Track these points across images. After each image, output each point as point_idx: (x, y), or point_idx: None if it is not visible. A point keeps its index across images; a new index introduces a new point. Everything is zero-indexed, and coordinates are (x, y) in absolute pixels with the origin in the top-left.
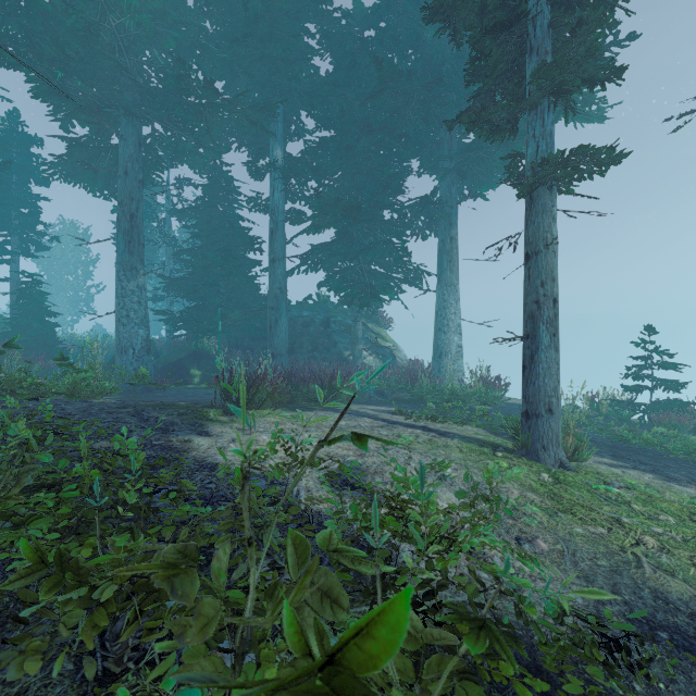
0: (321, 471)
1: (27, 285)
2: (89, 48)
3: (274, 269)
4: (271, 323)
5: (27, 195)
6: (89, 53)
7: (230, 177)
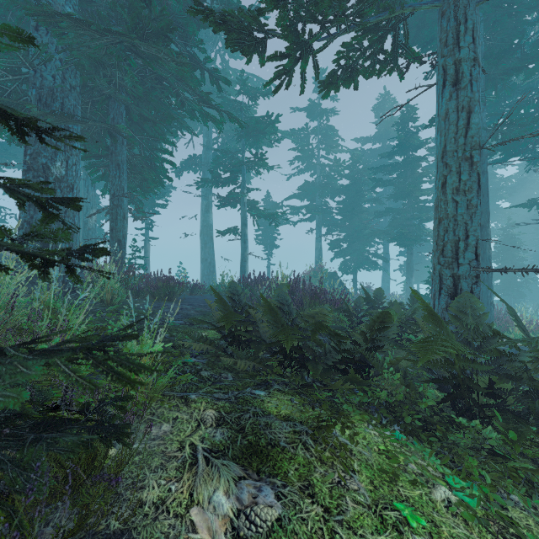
0: None
1: None
2: None
3: None
4: None
5: None
6: None
7: None
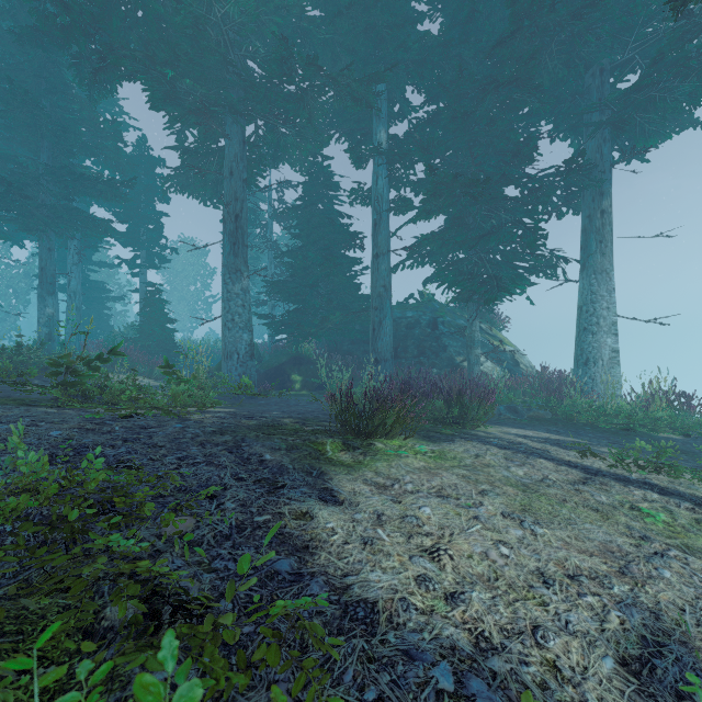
0: (598, 647)
1: (151, 294)
2: (197, 47)
3: (378, 265)
4: (374, 325)
5: (152, 212)
6: (197, 53)
7: (329, 172)
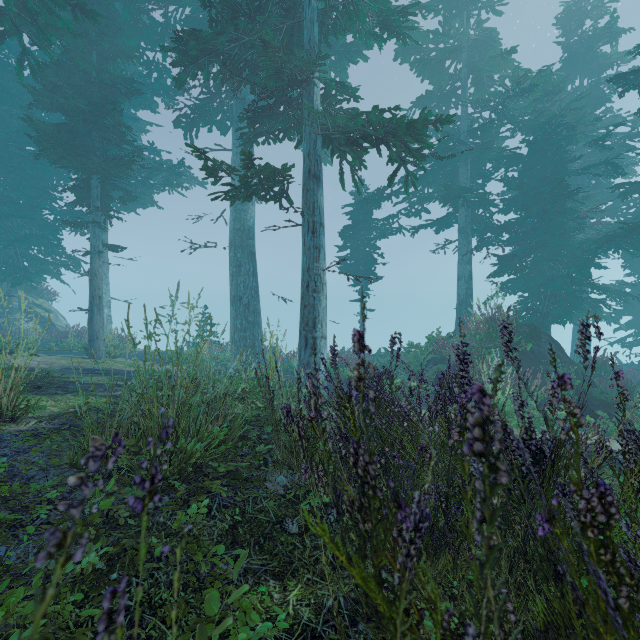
0: None
1: None
2: None
3: None
4: None
5: None
6: None
7: None
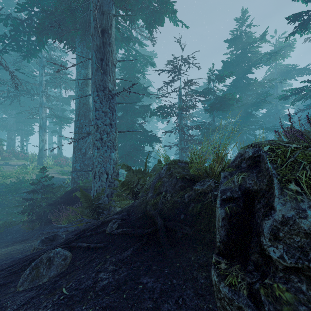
0: None
1: None
2: None
3: None
4: None
5: None
6: None
7: None
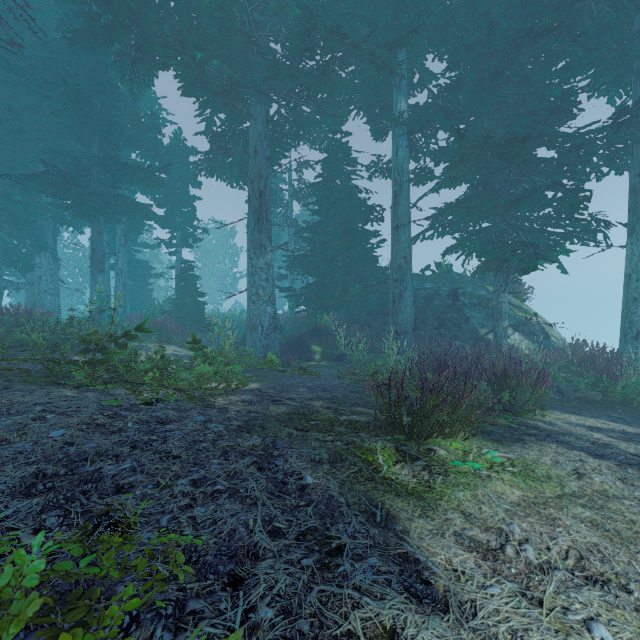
0: None
1: (184, 270)
2: (224, 30)
3: (398, 236)
4: (394, 297)
5: (186, 196)
6: (224, 37)
7: (348, 148)
